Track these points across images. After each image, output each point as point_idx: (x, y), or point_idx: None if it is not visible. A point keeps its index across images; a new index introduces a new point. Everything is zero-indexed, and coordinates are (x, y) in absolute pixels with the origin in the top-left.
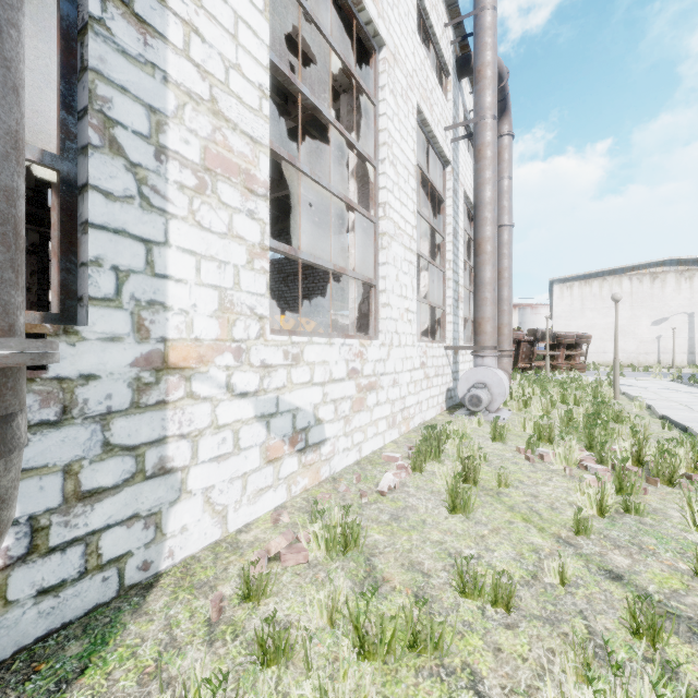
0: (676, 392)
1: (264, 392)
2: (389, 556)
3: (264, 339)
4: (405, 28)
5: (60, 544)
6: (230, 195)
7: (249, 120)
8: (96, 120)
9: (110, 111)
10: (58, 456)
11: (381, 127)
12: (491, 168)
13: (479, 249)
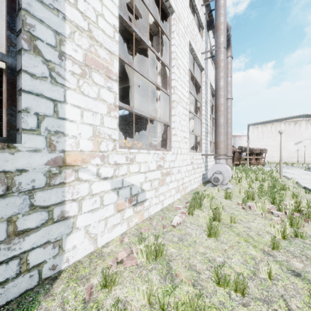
0: (308, 175)
1: (116, 177)
2: (178, 261)
3: (116, 151)
4: (183, 5)
5: (5, 260)
6: (98, 79)
7: (108, 42)
8: (26, 36)
9: (34, 32)
10: (4, 213)
11: (172, 50)
12: (223, 71)
13: (217, 109)
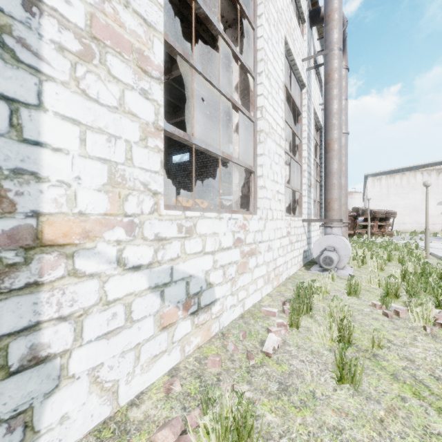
0: None
1: (158, 263)
2: None
3: (158, 214)
4: None
5: None
6: (121, 70)
7: (142, 2)
8: None
9: None
10: None
11: (258, 47)
12: (338, 87)
13: (328, 147)
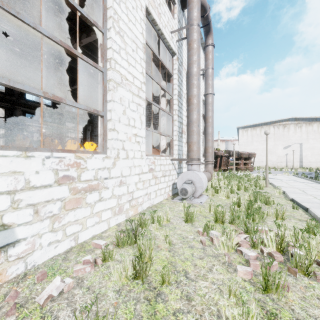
0: (296, 182)
1: None
2: None
3: None
4: None
5: None
6: None
7: None
8: None
9: None
10: None
11: (108, 5)
12: (196, 54)
13: (189, 101)
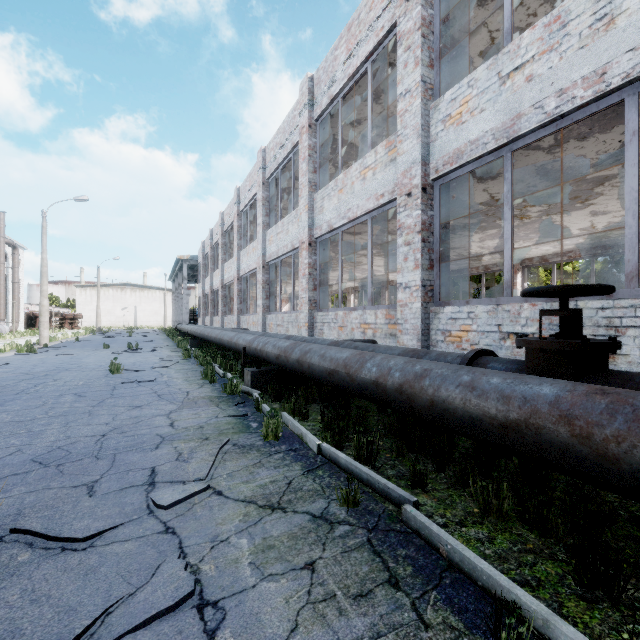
0: None
1: None
2: None
3: None
4: None
5: None
6: None
7: None
8: None
9: None
10: None
11: None
12: (3, 276)
13: None
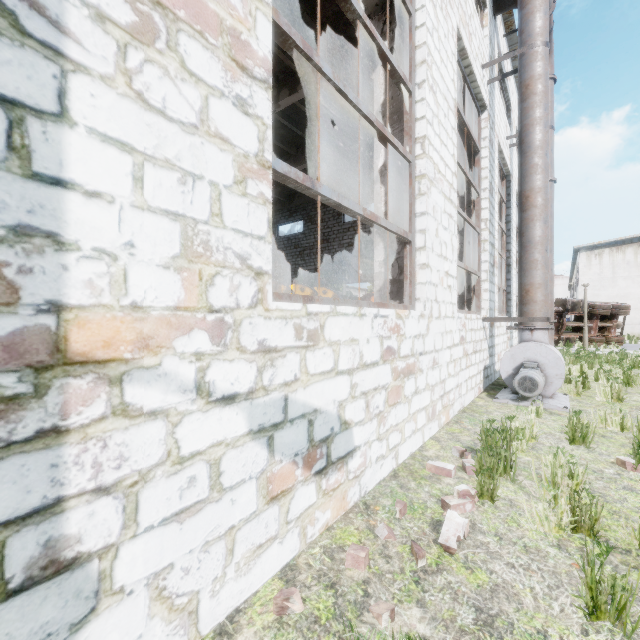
0: None
1: (264, 390)
2: None
3: (264, 308)
4: None
5: None
6: (204, 63)
7: None
8: None
9: None
10: None
11: (418, 42)
12: (542, 105)
13: (526, 202)
